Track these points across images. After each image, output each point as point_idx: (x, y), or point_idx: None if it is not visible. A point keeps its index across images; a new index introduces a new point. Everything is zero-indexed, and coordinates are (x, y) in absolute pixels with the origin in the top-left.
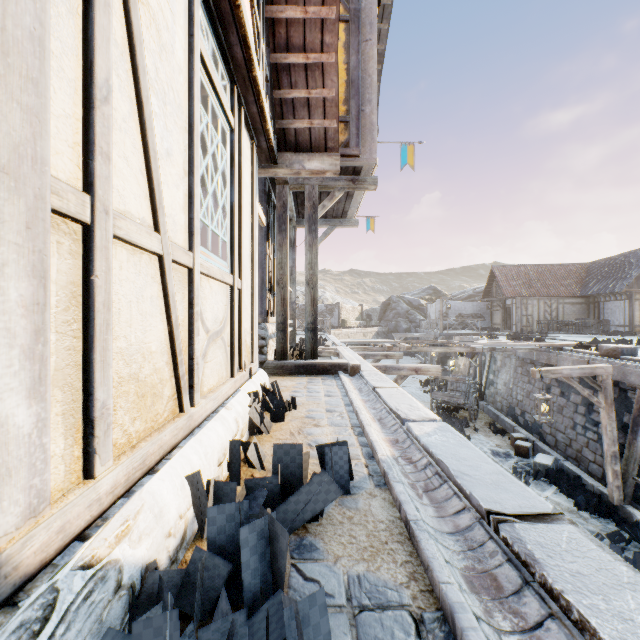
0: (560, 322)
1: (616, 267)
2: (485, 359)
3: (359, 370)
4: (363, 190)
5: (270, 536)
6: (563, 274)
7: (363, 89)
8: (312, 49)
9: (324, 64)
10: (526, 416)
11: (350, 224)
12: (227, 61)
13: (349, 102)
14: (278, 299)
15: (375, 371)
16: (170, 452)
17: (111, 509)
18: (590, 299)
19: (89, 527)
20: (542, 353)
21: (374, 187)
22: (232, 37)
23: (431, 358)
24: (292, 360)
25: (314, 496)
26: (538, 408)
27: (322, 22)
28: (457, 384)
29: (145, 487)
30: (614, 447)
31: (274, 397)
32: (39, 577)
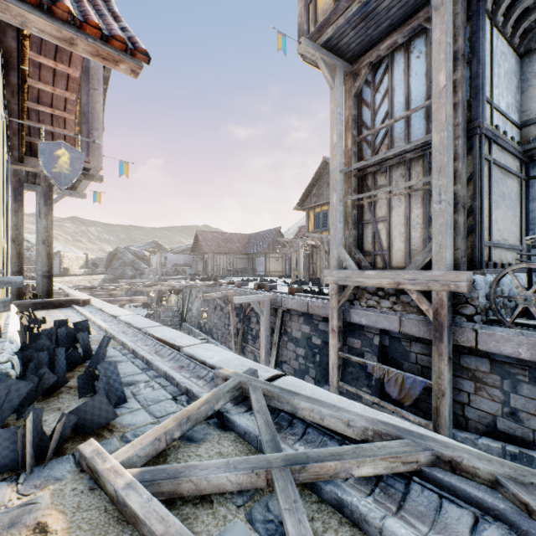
0: (235, 269)
1: (261, 238)
2: (187, 295)
3: (89, 302)
4: (92, 181)
5: (67, 332)
6: (237, 240)
7: (93, 120)
8: (58, 108)
9: (66, 117)
10: (206, 326)
11: (80, 196)
12: (7, 128)
13: (82, 125)
14: (14, 253)
15: (102, 302)
16: (5, 324)
17: (5, 331)
18: (250, 256)
19: (3, 333)
20: (213, 288)
21: (101, 181)
22: (14, 122)
23: (152, 298)
24: (28, 300)
25: (77, 331)
26: (202, 316)
27: (66, 98)
28: (167, 312)
29: (10, 329)
30: (235, 330)
31: (30, 317)
32: (4, 336)
